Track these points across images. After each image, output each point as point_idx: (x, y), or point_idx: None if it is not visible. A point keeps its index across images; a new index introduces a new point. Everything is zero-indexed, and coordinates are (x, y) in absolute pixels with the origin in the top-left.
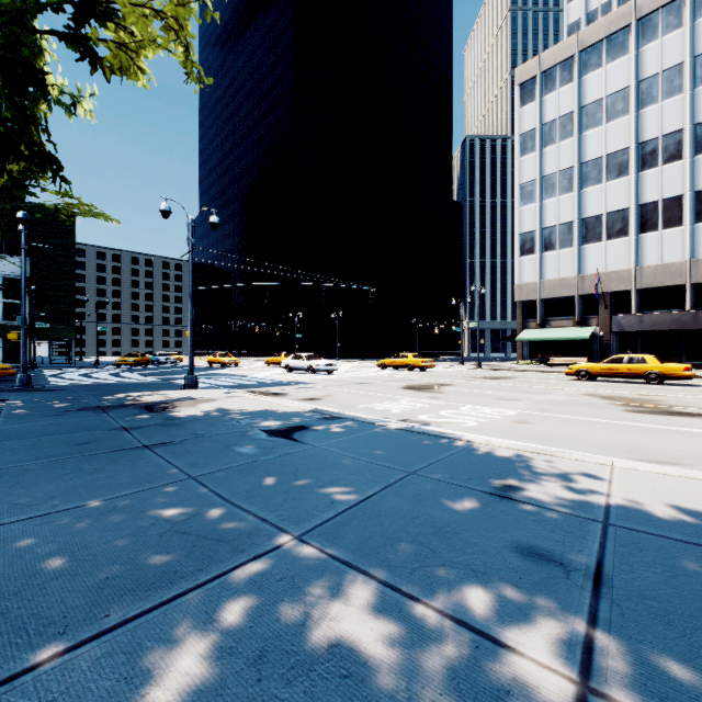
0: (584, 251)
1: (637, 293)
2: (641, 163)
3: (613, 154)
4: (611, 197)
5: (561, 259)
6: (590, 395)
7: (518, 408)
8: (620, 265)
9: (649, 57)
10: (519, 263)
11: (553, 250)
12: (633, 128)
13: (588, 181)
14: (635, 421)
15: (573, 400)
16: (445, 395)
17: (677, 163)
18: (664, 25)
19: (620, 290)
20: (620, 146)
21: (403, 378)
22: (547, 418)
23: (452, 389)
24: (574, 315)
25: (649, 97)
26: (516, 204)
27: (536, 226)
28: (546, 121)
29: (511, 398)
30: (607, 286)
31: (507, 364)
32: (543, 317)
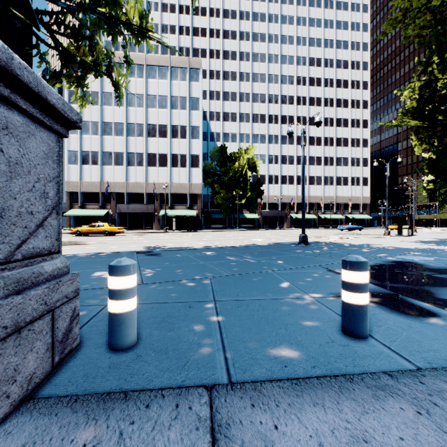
0: (104, 169)
1: (127, 194)
2: (128, 133)
3: (117, 123)
4: (116, 145)
5: (92, 171)
6: None
7: None
8: (120, 180)
9: (132, 84)
10: (68, 168)
11: (88, 165)
12: (125, 115)
13: (106, 132)
14: None
15: None
16: None
17: (142, 138)
18: (137, 73)
19: (120, 192)
20: (120, 121)
21: None
22: None
23: None
24: (99, 202)
25: (132, 103)
26: None
27: (79, 148)
28: (84, 90)
29: None
30: (114, 189)
31: None
32: (83, 202)
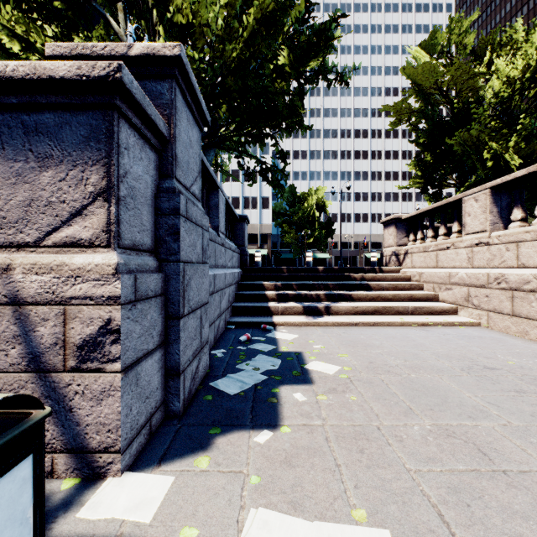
0: None
1: None
2: None
3: None
4: None
5: None
6: None
7: None
8: None
9: None
10: None
11: None
12: None
13: None
14: None
15: None
16: None
17: None
18: None
19: None
20: None
21: None
22: None
23: None
24: None
25: None
26: None
27: None
28: None
29: None
30: None
31: None
32: None
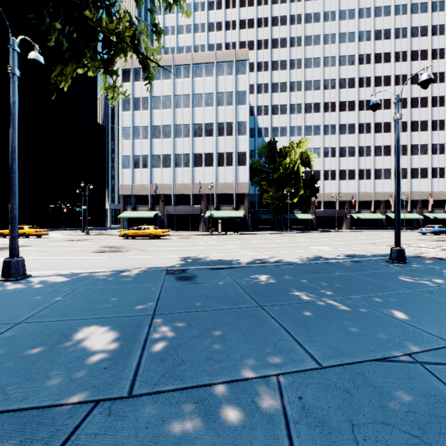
0: (153, 172)
1: (175, 196)
2: (176, 134)
3: (165, 126)
4: (164, 147)
5: (143, 174)
6: (102, 246)
7: (32, 256)
8: (168, 182)
9: (179, 86)
10: (122, 173)
11: (139, 168)
12: (173, 116)
13: (155, 136)
14: (79, 256)
15: (82, 249)
16: (2, 252)
17: (188, 139)
18: (184, 74)
19: (168, 193)
20: (168, 123)
21: (0, 244)
22: (34, 259)
23: (20, 249)
24: (149, 204)
25: (179, 104)
26: (120, 138)
27: (131, 153)
28: (136, 96)
29: (47, 251)
30: (162, 191)
31: (114, 231)
32: (135, 205)
